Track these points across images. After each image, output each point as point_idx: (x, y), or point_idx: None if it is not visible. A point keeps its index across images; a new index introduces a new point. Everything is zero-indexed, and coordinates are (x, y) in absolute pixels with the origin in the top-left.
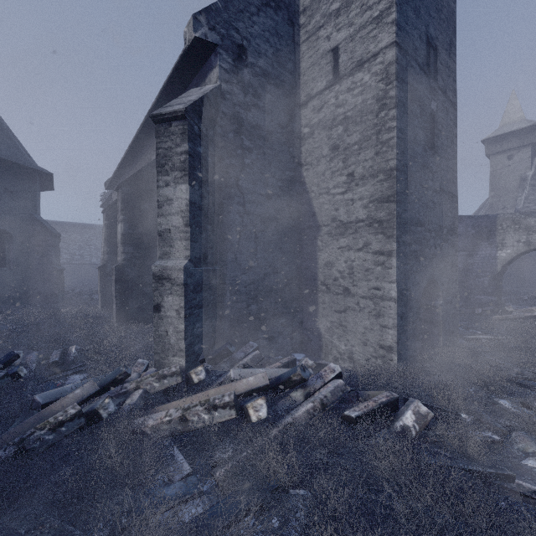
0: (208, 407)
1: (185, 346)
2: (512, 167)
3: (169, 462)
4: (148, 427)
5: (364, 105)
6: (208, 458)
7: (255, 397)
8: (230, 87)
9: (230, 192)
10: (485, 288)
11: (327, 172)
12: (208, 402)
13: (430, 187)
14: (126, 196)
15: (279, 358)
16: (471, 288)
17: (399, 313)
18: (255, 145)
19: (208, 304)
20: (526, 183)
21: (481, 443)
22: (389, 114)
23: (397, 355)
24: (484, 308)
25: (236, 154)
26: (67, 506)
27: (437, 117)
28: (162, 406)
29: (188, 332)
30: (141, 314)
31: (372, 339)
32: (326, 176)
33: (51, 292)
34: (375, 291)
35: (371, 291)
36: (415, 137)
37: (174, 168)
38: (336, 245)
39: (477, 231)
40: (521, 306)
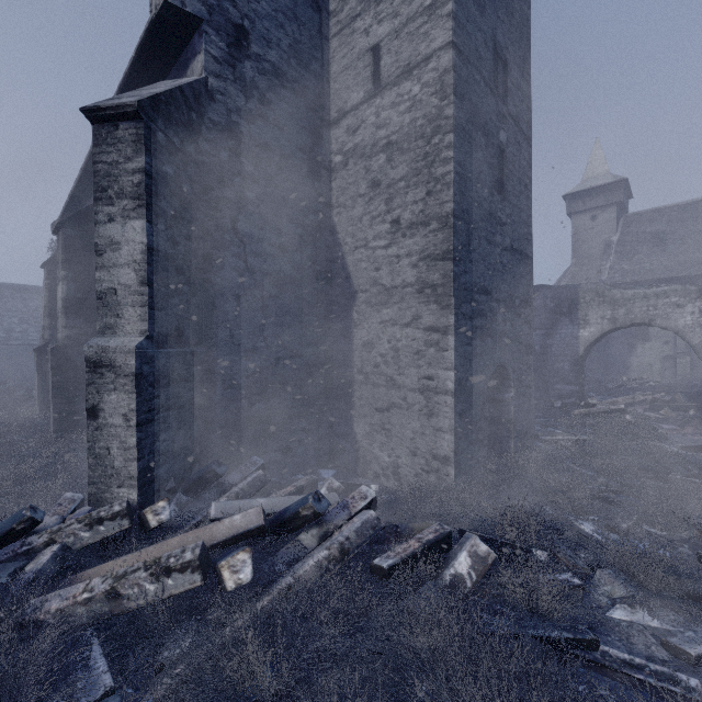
0: (157, 572)
1: (138, 470)
2: (596, 230)
3: (74, 676)
4: (50, 613)
5: (413, 126)
6: (151, 657)
7: (245, 544)
8: (223, 84)
9: (223, 238)
10: (565, 375)
11: (365, 218)
12: (157, 563)
13: (499, 243)
14: (70, 241)
15: (298, 477)
16: (550, 376)
17: (457, 411)
18: (262, 173)
19: (183, 404)
20: (611, 250)
21: (556, 593)
22: (445, 140)
23: (455, 468)
24: (564, 400)
25: (233, 184)
26: None
27: (507, 153)
28: (88, 571)
29: (143, 448)
30: None
31: (423, 447)
32: (364, 223)
33: None
34: (427, 382)
35: (422, 381)
36: (479, 175)
37: (123, 195)
38: (377, 319)
39: (557, 305)
40: (606, 396)
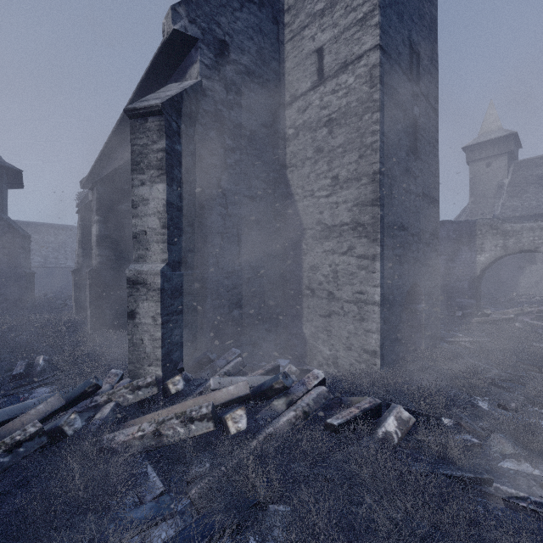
0: (185, 420)
1: (162, 354)
2: (491, 175)
3: (140, 481)
4: (119, 444)
5: (348, 107)
6: (184, 474)
7: (235, 407)
8: (212, 84)
9: (212, 193)
10: (465, 291)
11: (311, 175)
12: (184, 414)
13: (413, 191)
14: (101, 195)
15: (263, 364)
16: (453, 291)
17: (382, 317)
18: (237, 145)
19: (187, 310)
20: (503, 190)
21: (460, 447)
22: (373, 117)
23: (380, 359)
24: (464, 311)
25: (218, 154)
26: (21, 536)
27: (420, 122)
28: (135, 420)
29: (165, 339)
30: (119, 320)
31: (356, 344)
32: (310, 178)
33: (20, 298)
34: (359, 296)
35: (355, 295)
36: (399, 141)
37: (150, 166)
38: (320, 249)
39: (458, 236)
40: (498, 308)
